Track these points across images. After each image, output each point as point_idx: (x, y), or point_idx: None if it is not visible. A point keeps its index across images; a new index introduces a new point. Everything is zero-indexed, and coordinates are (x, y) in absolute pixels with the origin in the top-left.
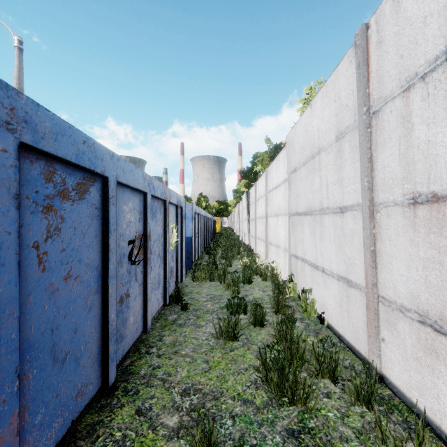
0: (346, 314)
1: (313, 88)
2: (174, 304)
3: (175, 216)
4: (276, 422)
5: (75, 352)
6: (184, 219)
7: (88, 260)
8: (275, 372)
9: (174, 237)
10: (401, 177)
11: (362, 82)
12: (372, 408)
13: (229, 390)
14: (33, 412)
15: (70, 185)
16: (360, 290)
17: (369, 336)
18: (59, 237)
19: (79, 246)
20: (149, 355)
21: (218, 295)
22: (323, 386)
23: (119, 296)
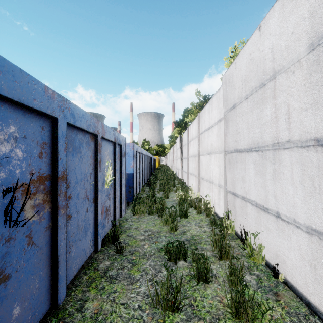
0: None
1: (237, 47)
2: (110, 245)
3: (113, 154)
4: None
5: None
6: (123, 157)
7: None
8: None
9: (109, 175)
10: None
11: None
12: None
13: None
14: None
15: None
16: None
17: None
18: None
19: None
20: None
21: (156, 231)
22: None
23: None
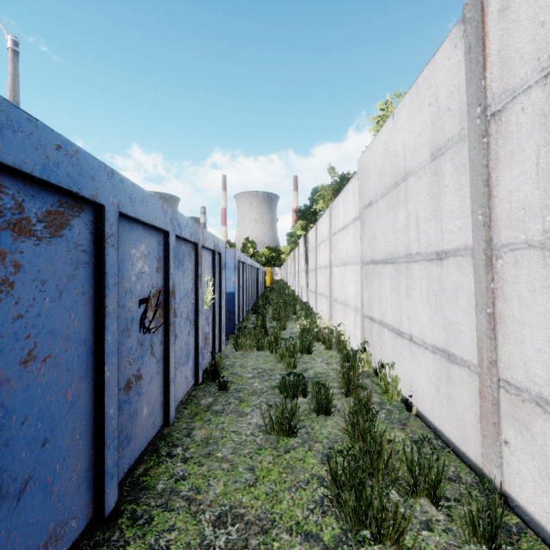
0: (445, 401)
1: (390, 102)
2: (210, 382)
3: (211, 265)
4: None
5: (44, 475)
6: (223, 269)
7: (68, 330)
8: (351, 492)
9: (209, 292)
10: (541, 206)
11: (475, 72)
12: None
13: (284, 517)
14: None
15: (33, 213)
16: (469, 369)
17: (484, 435)
18: (10, 297)
19: (51, 309)
20: (171, 458)
21: (269, 369)
22: (419, 510)
23: (125, 380)
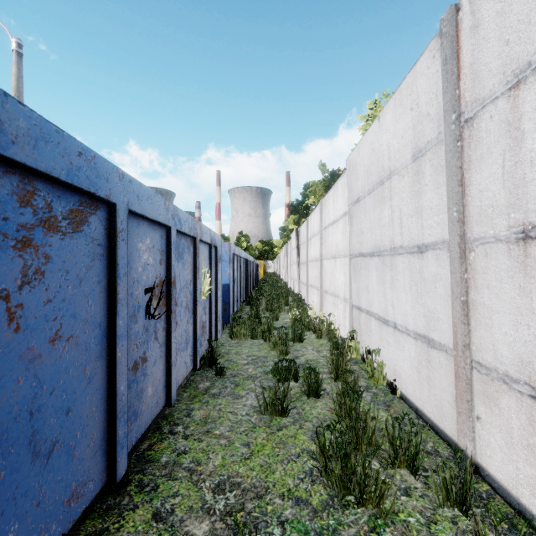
0: (425, 383)
1: (378, 102)
2: (207, 368)
3: (208, 258)
4: (340, 531)
5: (67, 440)
6: (219, 262)
7: (87, 314)
8: (337, 462)
9: (206, 283)
10: (506, 204)
11: (451, 82)
12: (468, 512)
13: (276, 485)
14: (0, 532)
15: (59, 212)
16: (446, 353)
17: (459, 412)
18: (41, 284)
19: (73, 295)
20: (173, 435)
21: (262, 356)
22: (399, 479)
23: (133, 361)
